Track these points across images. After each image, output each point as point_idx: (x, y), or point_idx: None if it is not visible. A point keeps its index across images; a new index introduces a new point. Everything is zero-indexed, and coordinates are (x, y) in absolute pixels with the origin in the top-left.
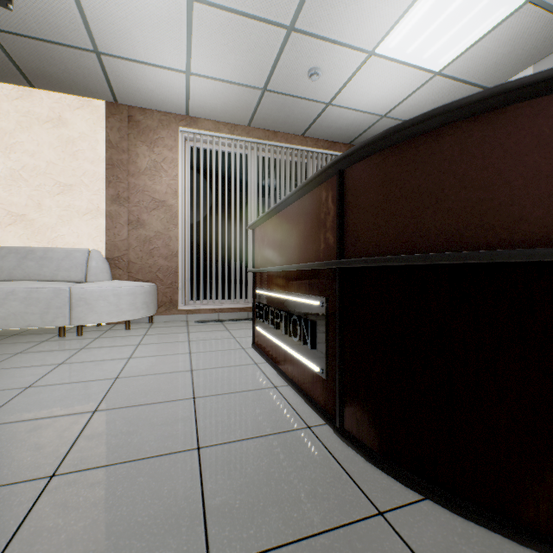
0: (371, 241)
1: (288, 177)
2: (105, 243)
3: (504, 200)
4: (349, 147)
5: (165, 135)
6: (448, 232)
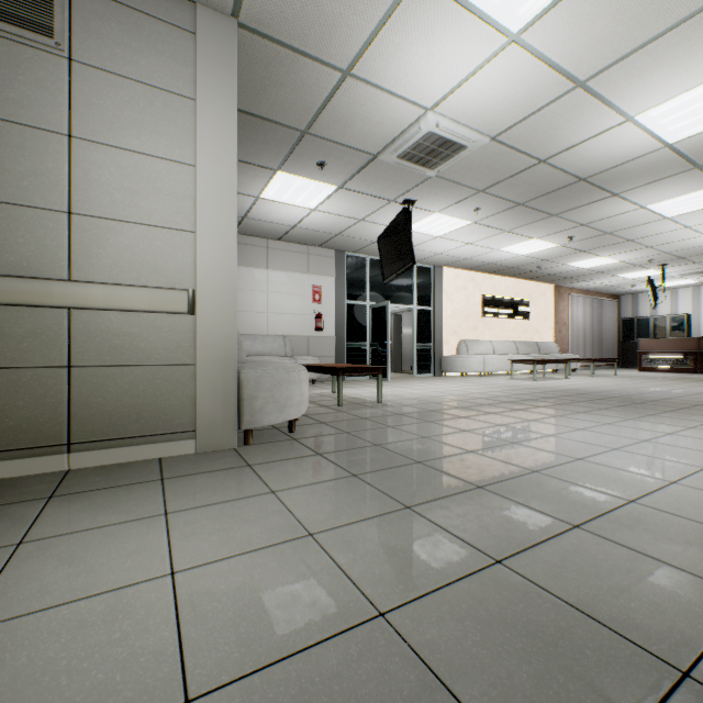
0: None
1: (595, 311)
2: (554, 339)
3: None
4: (608, 295)
5: (565, 296)
6: None
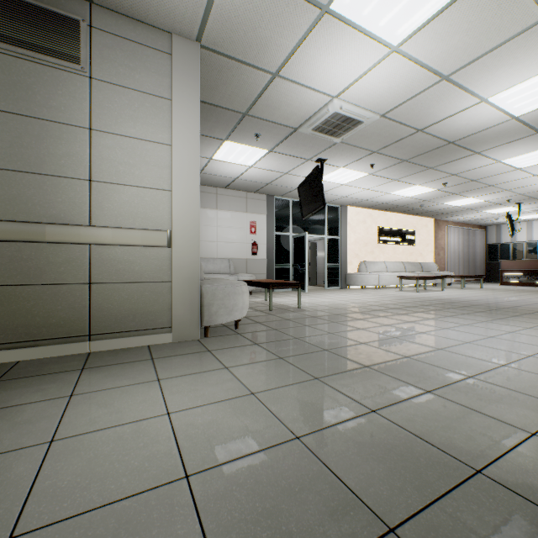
0: None
1: (467, 238)
2: (434, 260)
3: None
4: (477, 226)
5: (443, 227)
6: None
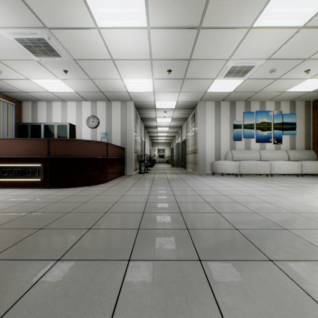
0: (57, 153)
1: None
2: None
3: (76, 150)
4: None
5: None
6: (70, 153)
